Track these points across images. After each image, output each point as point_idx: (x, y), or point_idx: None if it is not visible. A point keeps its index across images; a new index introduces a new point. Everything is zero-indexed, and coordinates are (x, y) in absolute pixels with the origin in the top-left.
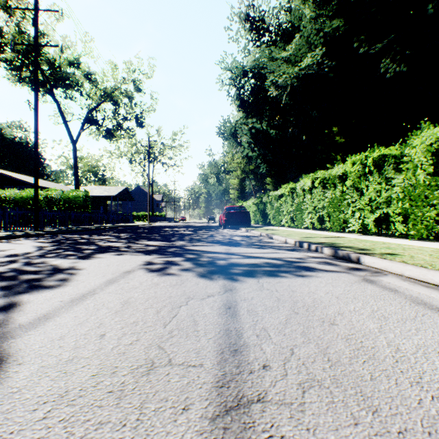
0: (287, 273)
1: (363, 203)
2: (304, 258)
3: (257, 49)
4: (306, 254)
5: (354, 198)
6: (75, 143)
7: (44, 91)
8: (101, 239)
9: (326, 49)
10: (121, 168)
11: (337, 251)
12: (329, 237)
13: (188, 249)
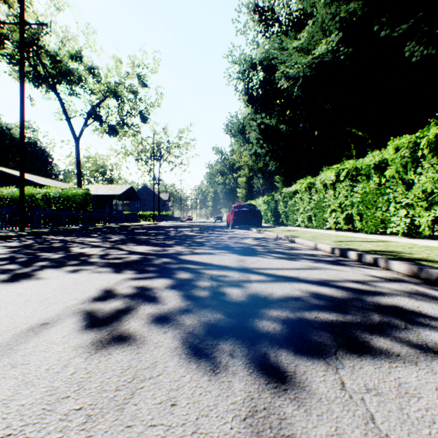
0: (384, 335)
1: (412, 197)
2: (371, 281)
3: (266, 39)
4: (366, 272)
5: (398, 191)
6: (78, 140)
7: (46, 86)
8: (83, 242)
9: (342, 35)
10: (127, 167)
11: (425, 269)
12: (372, 241)
13: (184, 260)
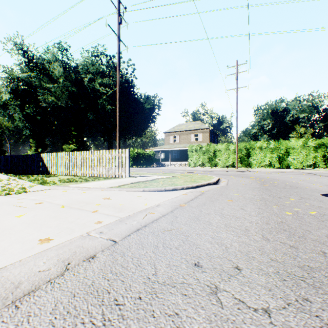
0: None
1: None
2: None
3: (31, 73)
4: None
5: None
6: None
7: None
8: None
9: (70, 95)
10: None
11: None
12: None
13: None
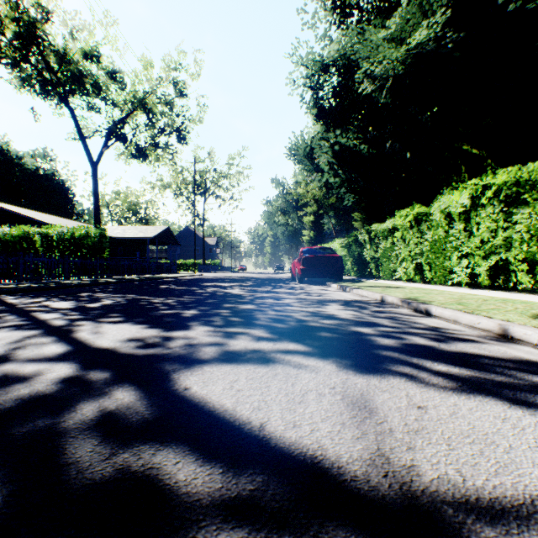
0: None
1: None
2: None
3: (343, 31)
4: None
5: None
6: (95, 166)
7: (53, 95)
8: (33, 310)
9: (449, 17)
10: (163, 203)
11: None
12: None
13: (174, 401)
